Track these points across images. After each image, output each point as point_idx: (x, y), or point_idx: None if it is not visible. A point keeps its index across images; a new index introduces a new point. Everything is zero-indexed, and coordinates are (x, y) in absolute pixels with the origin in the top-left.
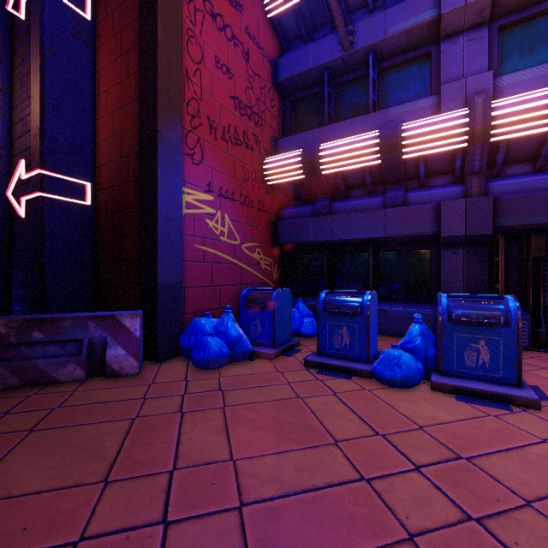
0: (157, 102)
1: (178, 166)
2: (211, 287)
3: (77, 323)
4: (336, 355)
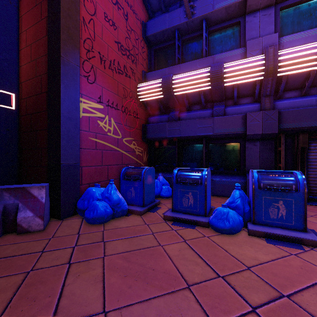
0: (60, 35)
1: (76, 82)
2: (102, 166)
3: None
4: (184, 211)
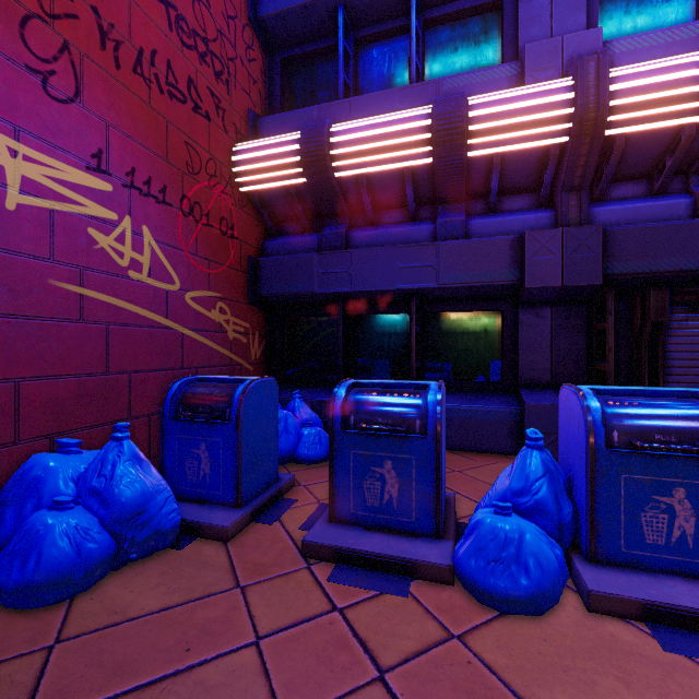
0: None
1: None
2: (106, 375)
3: None
4: (369, 522)
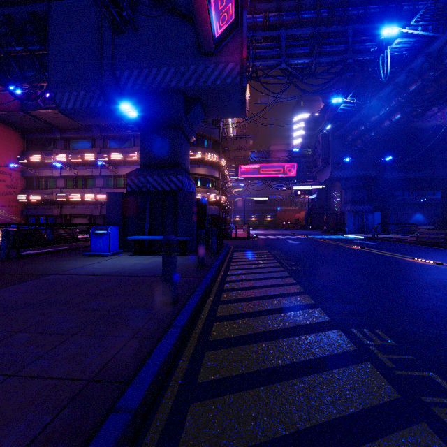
0: None
1: None
2: None
3: None
4: None
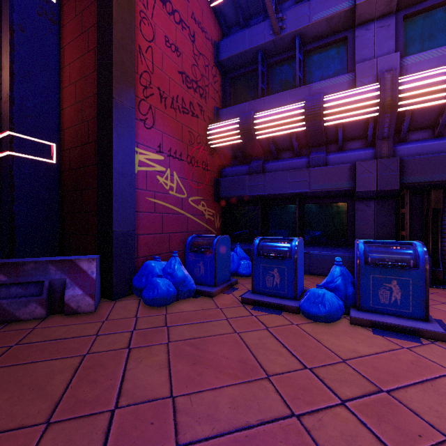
0: (112, 72)
1: (131, 129)
2: (162, 234)
3: (38, 266)
4: (268, 293)
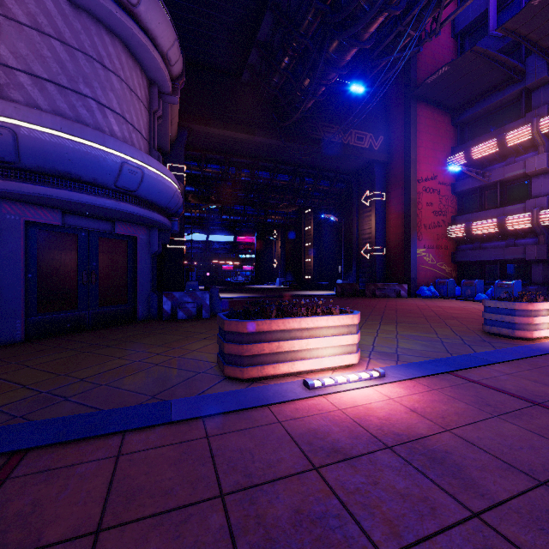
0: (410, 229)
1: (415, 244)
2: (425, 278)
3: (393, 285)
4: (466, 297)
